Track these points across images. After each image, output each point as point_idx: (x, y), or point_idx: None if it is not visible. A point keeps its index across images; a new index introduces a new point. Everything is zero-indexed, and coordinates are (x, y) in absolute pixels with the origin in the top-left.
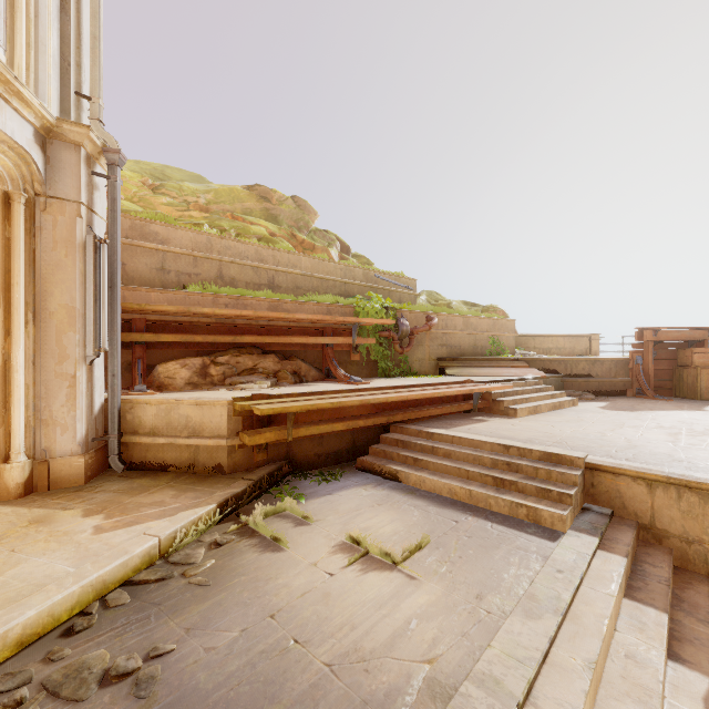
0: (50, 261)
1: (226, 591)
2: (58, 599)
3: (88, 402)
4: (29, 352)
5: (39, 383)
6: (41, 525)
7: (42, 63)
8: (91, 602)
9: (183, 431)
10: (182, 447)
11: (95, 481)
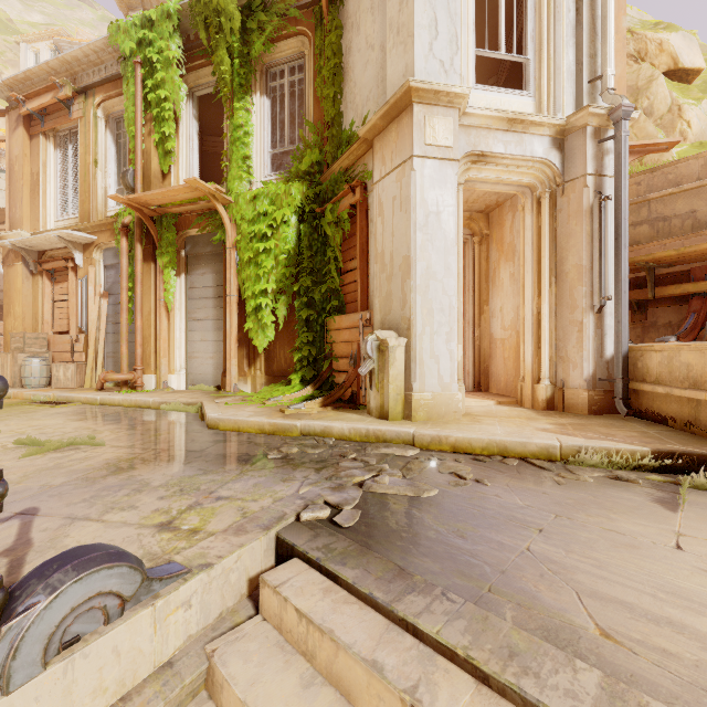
0: (565, 233)
1: (562, 492)
2: (474, 437)
3: (595, 346)
4: (552, 306)
5: (559, 329)
6: (526, 420)
7: (558, 84)
8: (495, 454)
9: (683, 382)
10: (682, 400)
11: (598, 416)
